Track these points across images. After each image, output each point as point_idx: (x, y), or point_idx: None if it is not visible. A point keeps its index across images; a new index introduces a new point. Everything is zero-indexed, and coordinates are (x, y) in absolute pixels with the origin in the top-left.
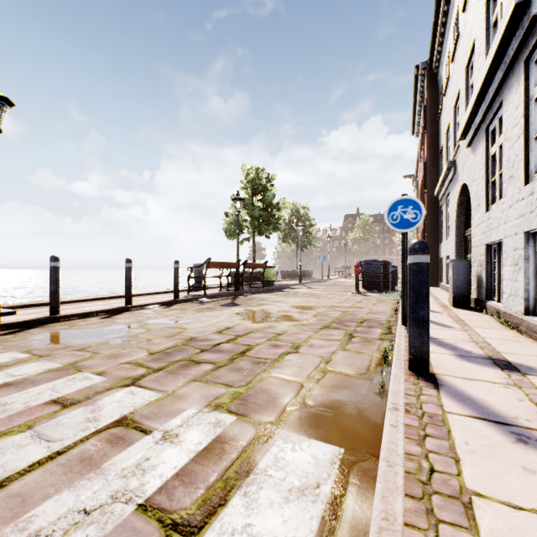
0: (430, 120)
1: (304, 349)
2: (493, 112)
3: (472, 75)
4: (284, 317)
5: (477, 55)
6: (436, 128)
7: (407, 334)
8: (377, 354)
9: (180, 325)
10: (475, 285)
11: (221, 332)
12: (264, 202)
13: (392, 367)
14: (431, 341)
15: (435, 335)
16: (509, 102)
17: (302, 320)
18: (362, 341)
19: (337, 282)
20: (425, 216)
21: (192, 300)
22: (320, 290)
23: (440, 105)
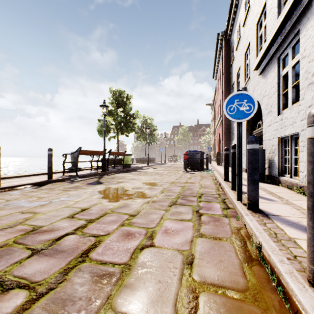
0: (226, 67)
1: (159, 238)
2: (288, 42)
3: (261, 28)
4: (138, 194)
5: (269, 10)
6: (229, 72)
7: (249, 211)
8: (236, 240)
9: (34, 209)
10: (266, 166)
11: (74, 216)
12: (125, 113)
13: (291, 285)
14: (278, 220)
15: (272, 210)
16: (309, 28)
17: (152, 196)
18: (211, 221)
19: (171, 164)
20: (222, 125)
21: (65, 180)
22: (162, 170)
23: (231, 58)
